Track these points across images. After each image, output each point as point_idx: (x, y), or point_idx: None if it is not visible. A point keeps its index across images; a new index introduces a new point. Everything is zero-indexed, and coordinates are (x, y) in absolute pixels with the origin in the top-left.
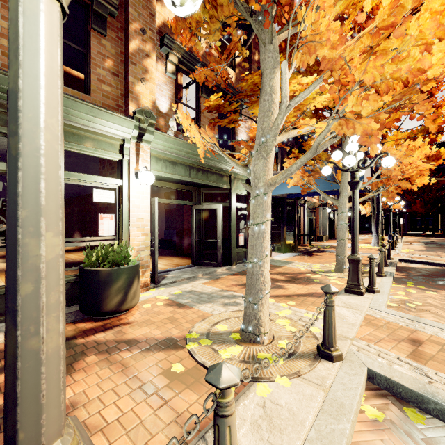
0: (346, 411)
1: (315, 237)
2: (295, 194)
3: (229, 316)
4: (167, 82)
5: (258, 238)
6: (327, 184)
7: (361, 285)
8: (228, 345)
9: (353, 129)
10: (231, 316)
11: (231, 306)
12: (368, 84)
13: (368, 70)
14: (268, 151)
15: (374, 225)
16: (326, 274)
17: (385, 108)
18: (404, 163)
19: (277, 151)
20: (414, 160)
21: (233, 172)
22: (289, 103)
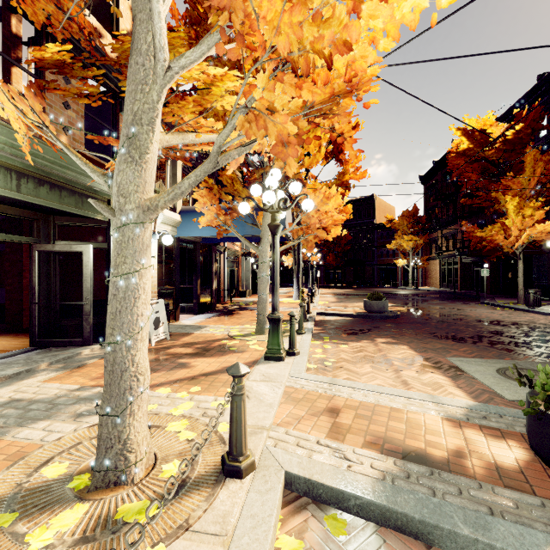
0: None
1: (237, 292)
2: (212, 238)
3: (80, 438)
4: None
5: (125, 300)
6: (248, 228)
7: (282, 348)
8: (56, 512)
9: (265, 130)
10: (85, 437)
11: (90, 416)
12: (282, 54)
13: (283, 28)
14: (141, 150)
15: (296, 278)
16: (245, 339)
17: (305, 112)
18: (321, 210)
19: None
20: (330, 209)
21: None
22: (170, 65)
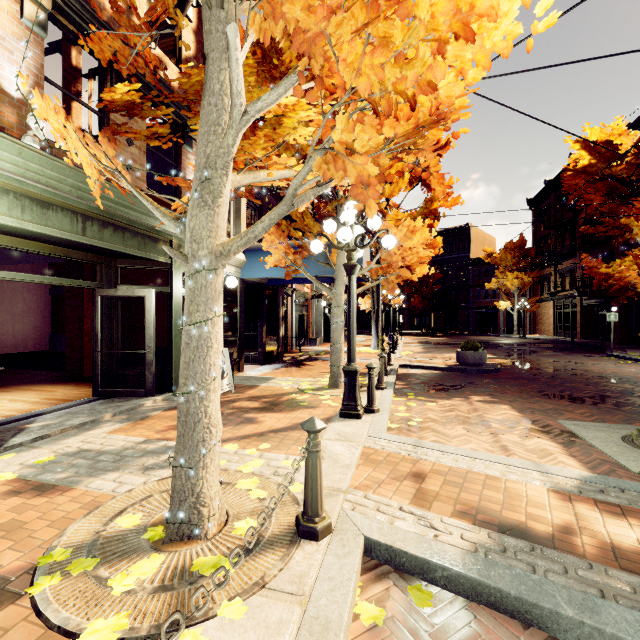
0: (333, 634)
1: (307, 340)
2: (279, 279)
3: (151, 491)
4: (26, 38)
5: (198, 349)
6: (320, 267)
7: (359, 405)
8: (134, 560)
9: (344, 172)
10: (155, 490)
11: (158, 470)
12: (363, 96)
13: (364, 71)
14: (214, 195)
15: (374, 323)
16: (317, 393)
17: (386, 149)
18: (405, 246)
19: (253, 215)
20: (415, 244)
21: (177, 237)
22: (246, 110)
